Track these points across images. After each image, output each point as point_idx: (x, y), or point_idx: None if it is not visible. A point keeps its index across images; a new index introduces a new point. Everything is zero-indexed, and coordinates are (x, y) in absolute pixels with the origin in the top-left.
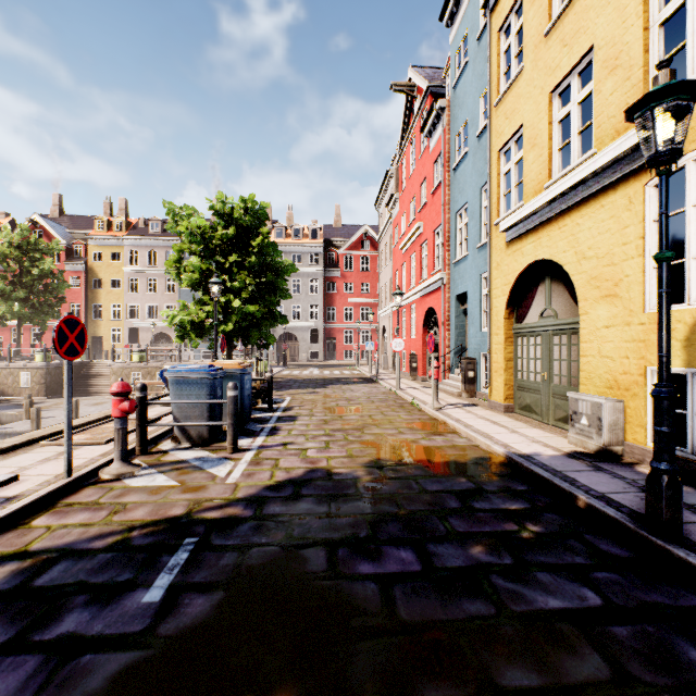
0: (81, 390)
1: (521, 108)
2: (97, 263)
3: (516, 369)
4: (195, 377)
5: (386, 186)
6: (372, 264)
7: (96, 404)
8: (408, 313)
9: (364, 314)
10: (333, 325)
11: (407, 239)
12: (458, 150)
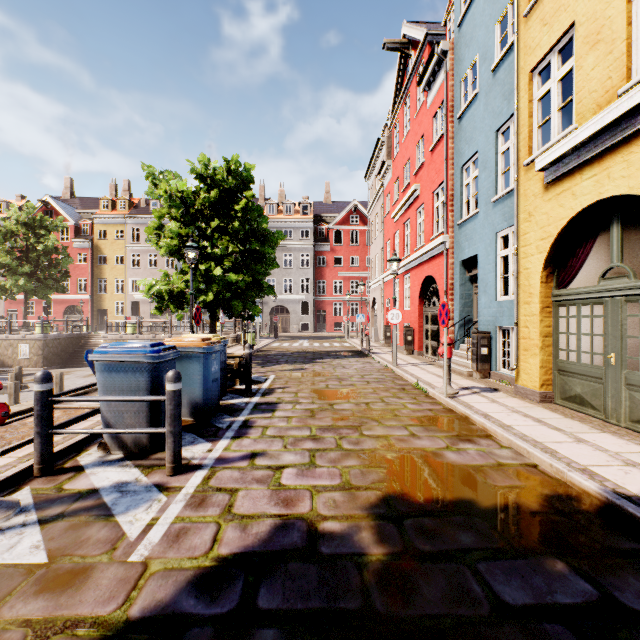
0: (78, 361)
1: (571, 1)
2: (102, 241)
3: (556, 347)
4: (129, 361)
5: (377, 156)
6: (361, 238)
7: (87, 375)
8: (401, 284)
9: (354, 287)
10: (323, 298)
11: (400, 205)
12: (464, 96)
